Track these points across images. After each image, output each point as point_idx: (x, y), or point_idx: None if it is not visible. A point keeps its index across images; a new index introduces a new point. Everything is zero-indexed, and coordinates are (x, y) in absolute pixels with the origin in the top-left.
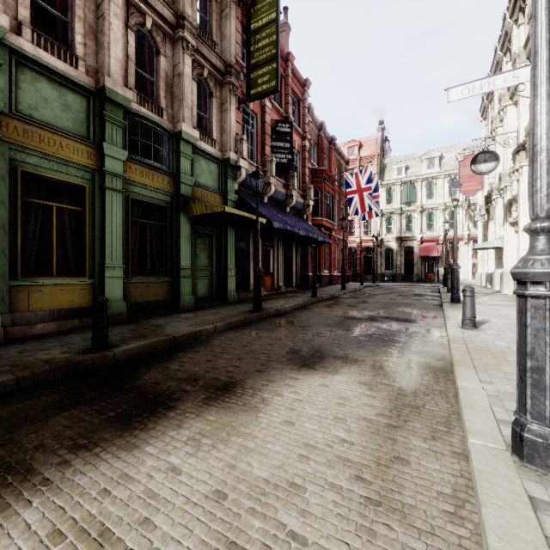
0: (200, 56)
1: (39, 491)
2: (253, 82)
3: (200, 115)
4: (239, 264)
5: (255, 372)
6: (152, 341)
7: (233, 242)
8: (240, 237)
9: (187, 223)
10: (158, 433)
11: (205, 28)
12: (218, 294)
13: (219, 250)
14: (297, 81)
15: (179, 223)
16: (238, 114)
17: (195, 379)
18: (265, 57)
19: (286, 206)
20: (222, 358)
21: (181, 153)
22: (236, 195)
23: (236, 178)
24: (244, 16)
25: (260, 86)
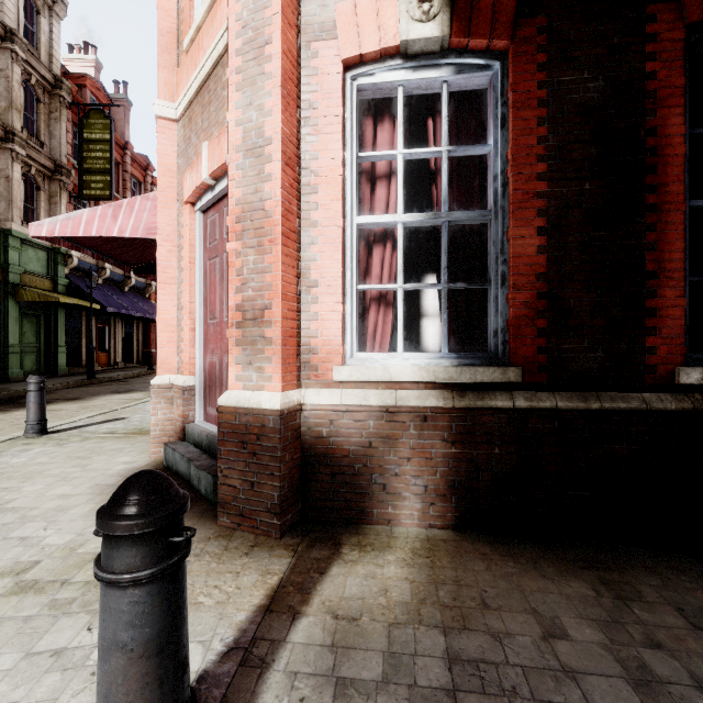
0: (29, 158)
1: (19, 410)
2: (87, 184)
3: (26, 205)
4: (69, 341)
5: (91, 396)
6: (12, 392)
7: (64, 322)
8: (70, 315)
9: (16, 306)
10: (51, 405)
11: (32, 126)
12: (47, 368)
13: (48, 329)
14: (138, 165)
15: (7, 307)
16: (69, 207)
17: (57, 399)
18: (100, 167)
19: (125, 286)
20: (69, 395)
21: (10, 247)
22: (68, 280)
23: (68, 264)
24: (76, 114)
25: (94, 190)
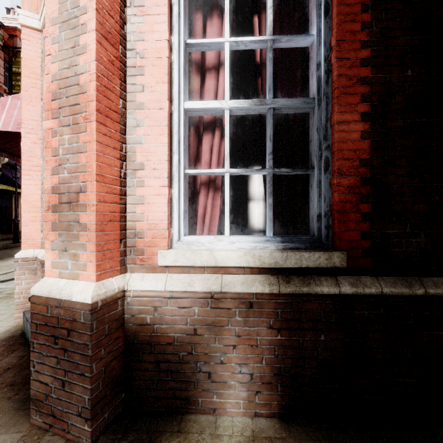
0: None
1: None
2: None
3: None
4: (3, 215)
5: (9, 257)
6: None
7: None
8: (3, 197)
9: None
10: None
11: None
12: None
13: None
14: None
15: None
16: None
17: None
18: None
19: None
20: None
21: None
22: (0, 172)
23: (0, 161)
24: (7, 54)
25: None
